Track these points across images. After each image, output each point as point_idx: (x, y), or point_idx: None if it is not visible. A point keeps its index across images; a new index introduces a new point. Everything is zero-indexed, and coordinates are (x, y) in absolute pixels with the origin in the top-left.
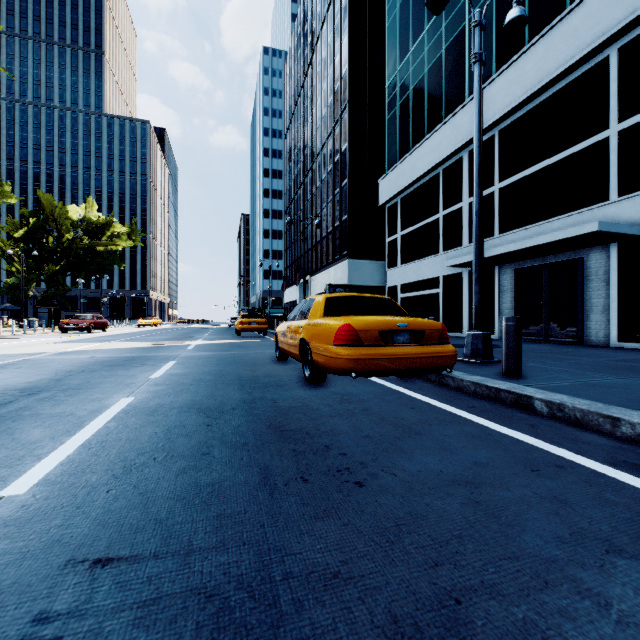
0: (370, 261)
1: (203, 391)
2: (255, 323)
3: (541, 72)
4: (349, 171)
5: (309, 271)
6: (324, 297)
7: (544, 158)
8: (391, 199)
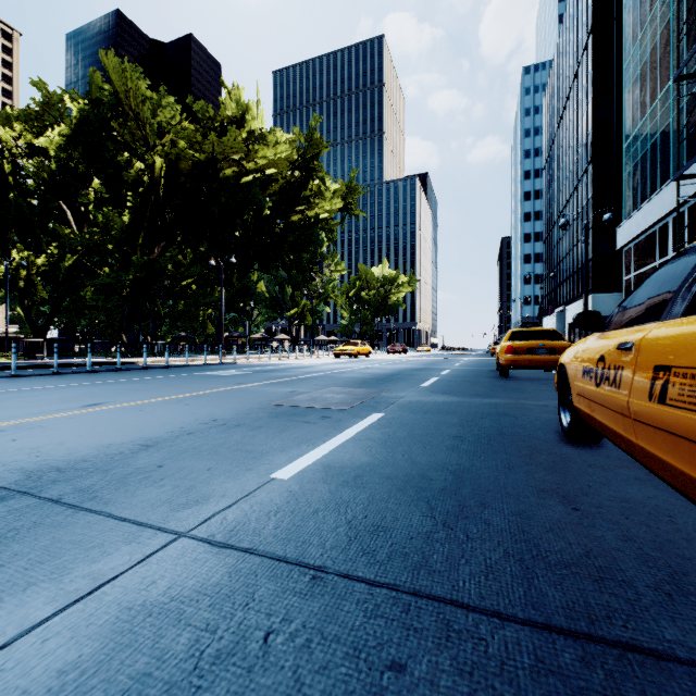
0: (617, 293)
1: (476, 364)
2: None
3: None
4: (593, 218)
5: (563, 301)
6: None
7: None
8: (625, 245)
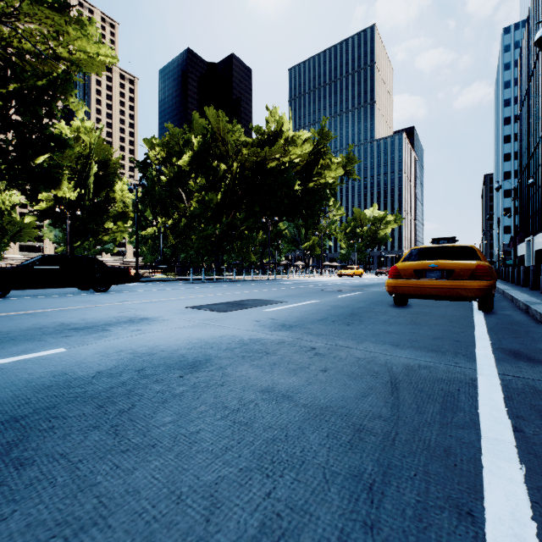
0: None
1: None
2: None
3: None
4: None
5: (532, 232)
6: None
7: None
8: None
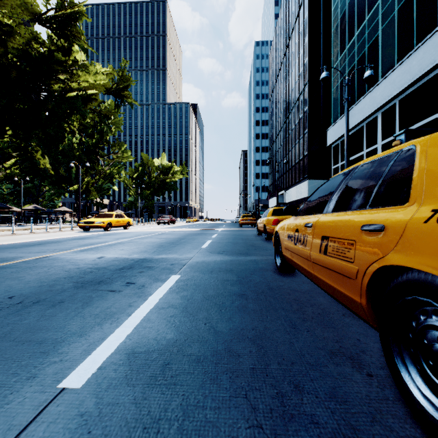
0: (323, 180)
1: (230, 240)
2: (249, 220)
3: (421, 66)
4: (308, 124)
5: (284, 187)
6: (272, 209)
7: (425, 118)
8: (334, 142)
